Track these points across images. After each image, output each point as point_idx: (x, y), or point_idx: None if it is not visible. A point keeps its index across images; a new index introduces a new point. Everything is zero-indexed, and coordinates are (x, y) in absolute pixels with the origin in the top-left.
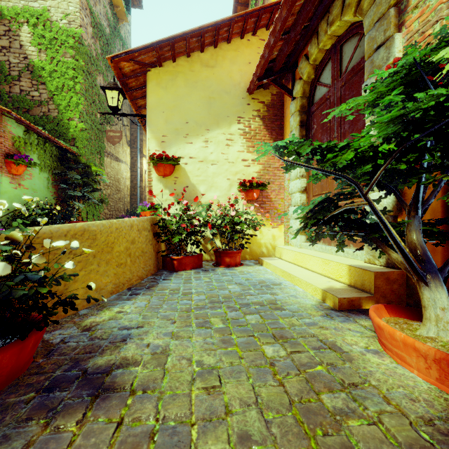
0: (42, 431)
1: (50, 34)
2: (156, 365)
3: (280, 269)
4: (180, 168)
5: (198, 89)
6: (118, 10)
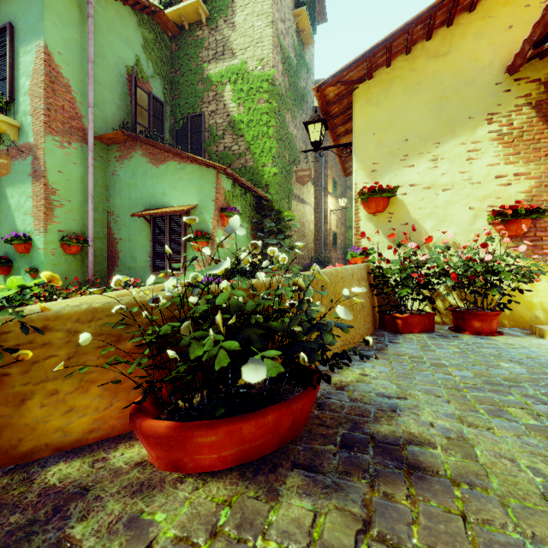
0: (371, 492)
1: (247, 85)
2: (463, 455)
3: None
4: (396, 200)
5: (421, 92)
6: (304, 34)
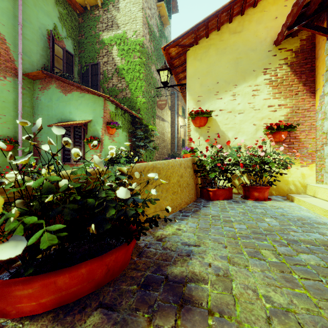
0: (147, 325)
1: (127, 46)
2: (223, 288)
3: (321, 208)
4: (212, 119)
5: (226, 54)
6: (163, 18)
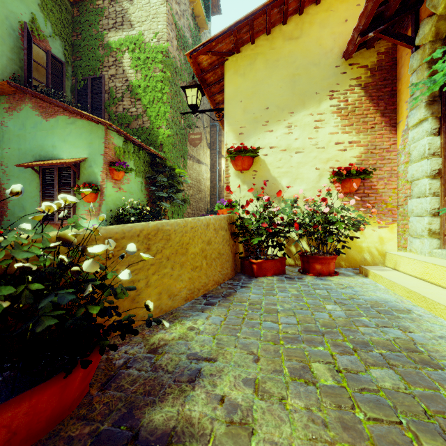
0: None
1: (144, 54)
2: None
3: (403, 287)
4: (259, 160)
5: (279, 68)
6: (199, 19)
